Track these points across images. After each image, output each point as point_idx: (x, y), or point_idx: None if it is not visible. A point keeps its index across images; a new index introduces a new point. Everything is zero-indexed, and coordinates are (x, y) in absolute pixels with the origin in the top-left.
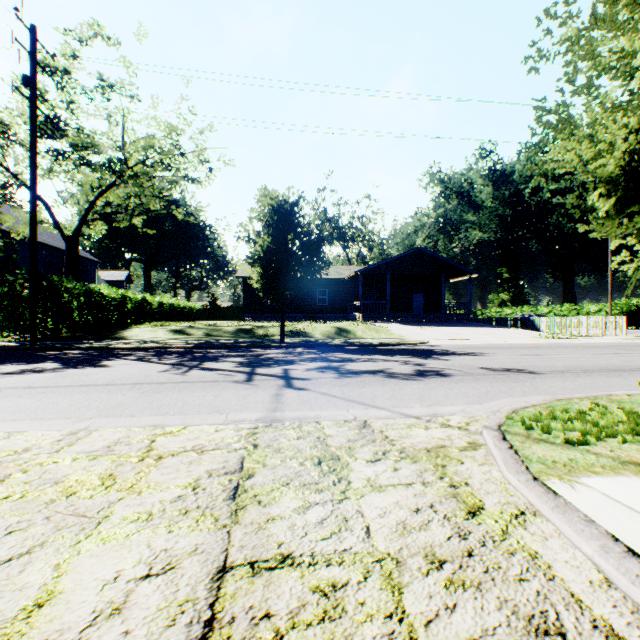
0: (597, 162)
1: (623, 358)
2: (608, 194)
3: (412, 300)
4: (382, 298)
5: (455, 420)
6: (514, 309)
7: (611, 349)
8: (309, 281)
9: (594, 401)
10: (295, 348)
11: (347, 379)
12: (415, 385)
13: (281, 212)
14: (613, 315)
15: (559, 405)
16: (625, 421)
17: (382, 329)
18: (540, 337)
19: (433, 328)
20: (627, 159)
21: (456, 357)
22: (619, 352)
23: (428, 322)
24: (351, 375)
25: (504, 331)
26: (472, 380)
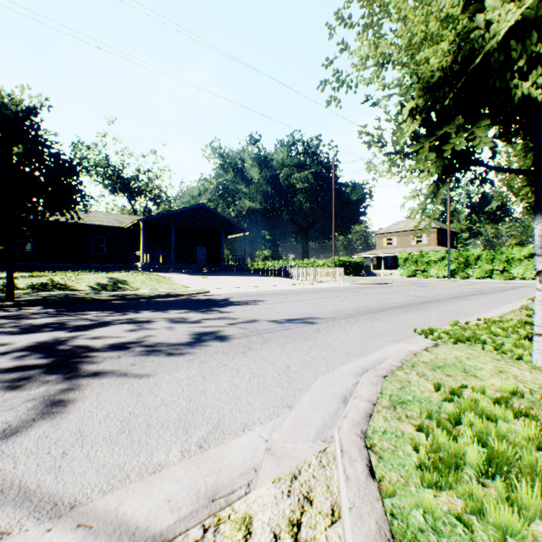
0: (425, 51)
1: (360, 299)
2: (414, 114)
3: (196, 252)
4: (167, 249)
5: (265, 519)
6: (274, 262)
7: (346, 292)
8: (81, 227)
9: (419, 371)
10: (29, 307)
11: (58, 374)
12: (184, 370)
13: (5, 114)
14: (332, 267)
15: (400, 394)
16: (541, 439)
17: (165, 279)
18: (296, 283)
19: (215, 277)
20: (449, 59)
21: (238, 308)
22: (353, 294)
23: (210, 272)
24: (76, 360)
25: (271, 279)
26: (262, 343)
